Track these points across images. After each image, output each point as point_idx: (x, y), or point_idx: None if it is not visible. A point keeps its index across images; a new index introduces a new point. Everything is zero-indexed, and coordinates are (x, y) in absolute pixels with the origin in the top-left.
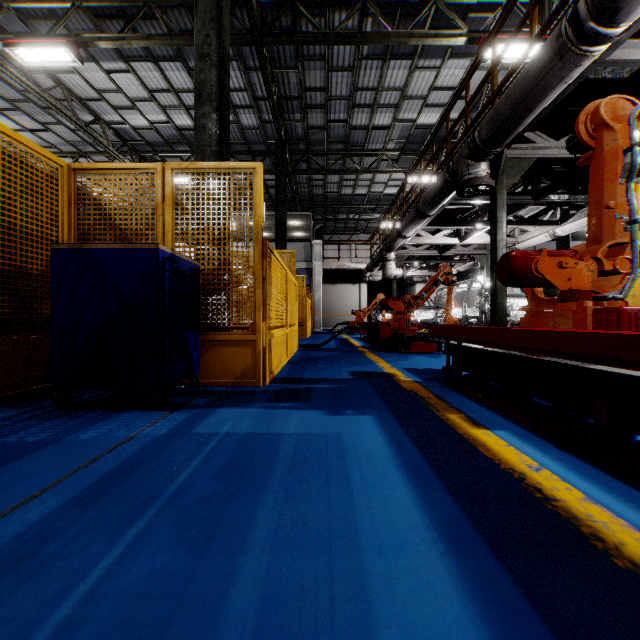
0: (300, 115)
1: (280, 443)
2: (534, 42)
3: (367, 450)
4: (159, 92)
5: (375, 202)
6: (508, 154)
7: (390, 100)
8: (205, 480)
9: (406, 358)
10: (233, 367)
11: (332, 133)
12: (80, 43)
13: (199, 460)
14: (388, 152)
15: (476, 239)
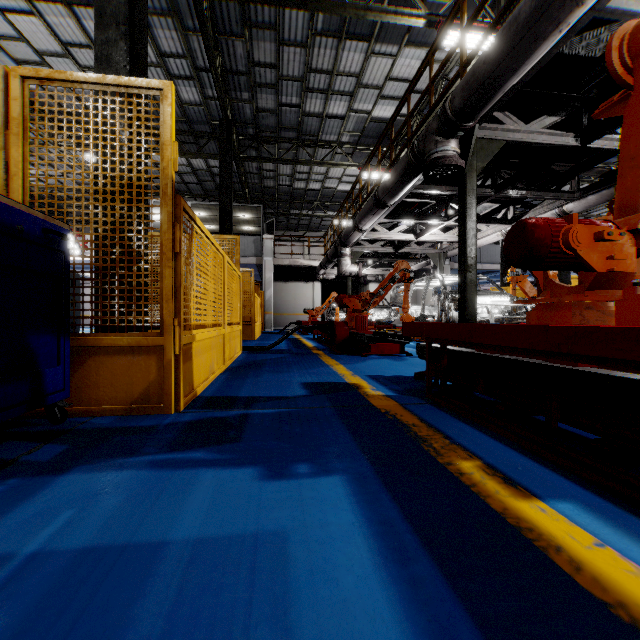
0: (248, 94)
1: (143, 587)
2: None
3: (341, 596)
4: (76, 47)
5: (329, 198)
6: (477, 134)
7: (345, 87)
8: None
9: (368, 362)
10: (127, 386)
11: (284, 118)
12: None
13: None
14: (342, 145)
15: (431, 236)
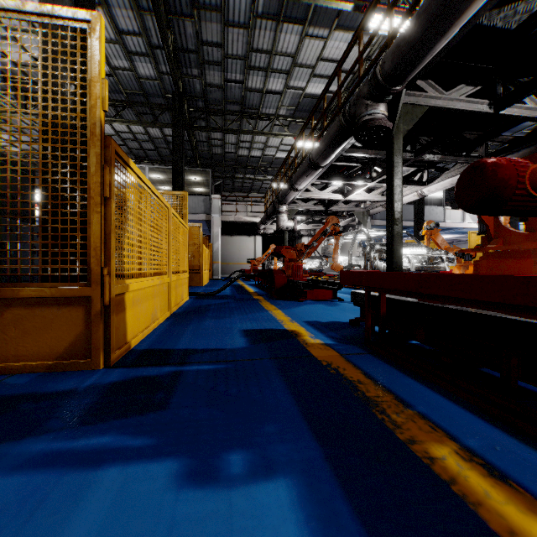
0: (198, 70)
1: None
2: None
3: None
4: None
5: (268, 165)
6: (403, 100)
7: (282, 66)
8: None
9: (304, 307)
10: (51, 340)
11: (229, 93)
12: None
13: None
14: (280, 117)
15: (357, 196)
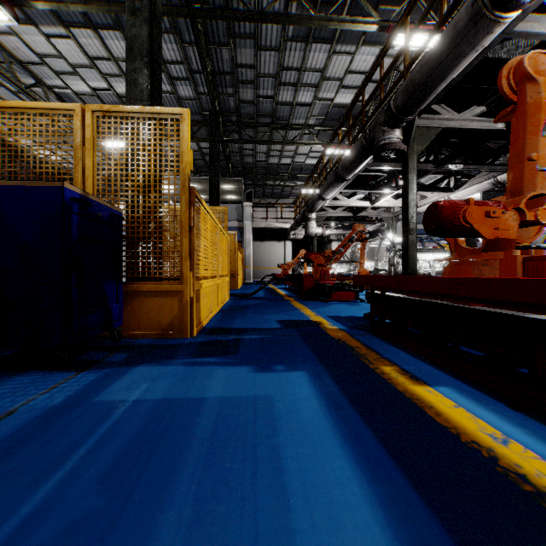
0: (232, 89)
1: (199, 413)
2: (444, 19)
3: (302, 420)
4: (99, 60)
5: (298, 171)
6: (418, 123)
7: (311, 80)
8: (83, 486)
9: (328, 306)
10: (159, 318)
11: (261, 107)
12: (16, 3)
13: (87, 447)
14: (309, 127)
15: (384, 203)
